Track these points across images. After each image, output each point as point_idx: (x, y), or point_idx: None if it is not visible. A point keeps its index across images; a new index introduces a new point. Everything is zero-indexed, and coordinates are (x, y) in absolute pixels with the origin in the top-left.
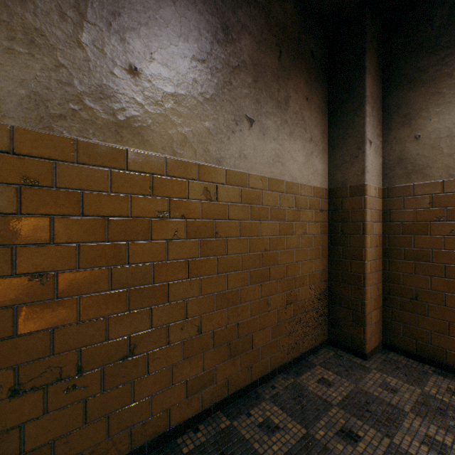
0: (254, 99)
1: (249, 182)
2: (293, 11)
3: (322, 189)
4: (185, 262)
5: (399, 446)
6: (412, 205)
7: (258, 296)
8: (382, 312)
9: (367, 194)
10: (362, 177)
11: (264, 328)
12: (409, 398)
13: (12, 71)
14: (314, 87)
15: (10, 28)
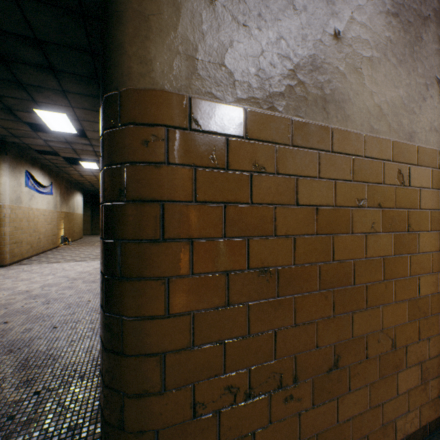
0: None
1: (439, 161)
2: None
3: None
4: (380, 261)
5: None
6: None
7: None
8: None
9: None
10: None
11: None
12: None
13: (245, 49)
14: None
15: (243, 3)
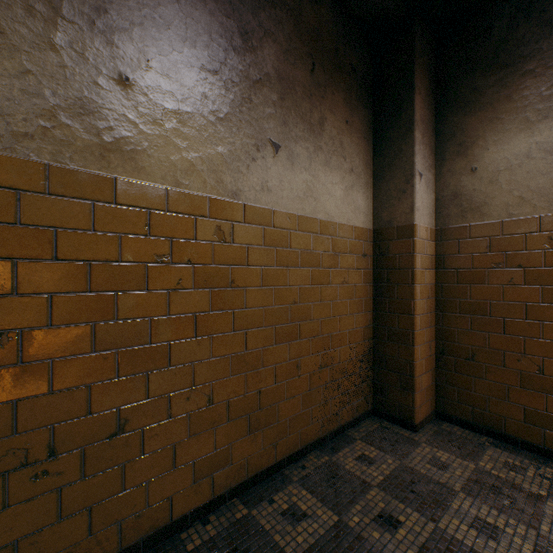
0: (281, 120)
1: (274, 220)
2: (330, 16)
3: (365, 230)
4: (192, 317)
5: (445, 532)
6: (468, 250)
7: (285, 357)
8: (434, 375)
9: (417, 236)
10: (411, 216)
11: (293, 396)
12: (461, 475)
13: None
14: (355, 108)
15: None
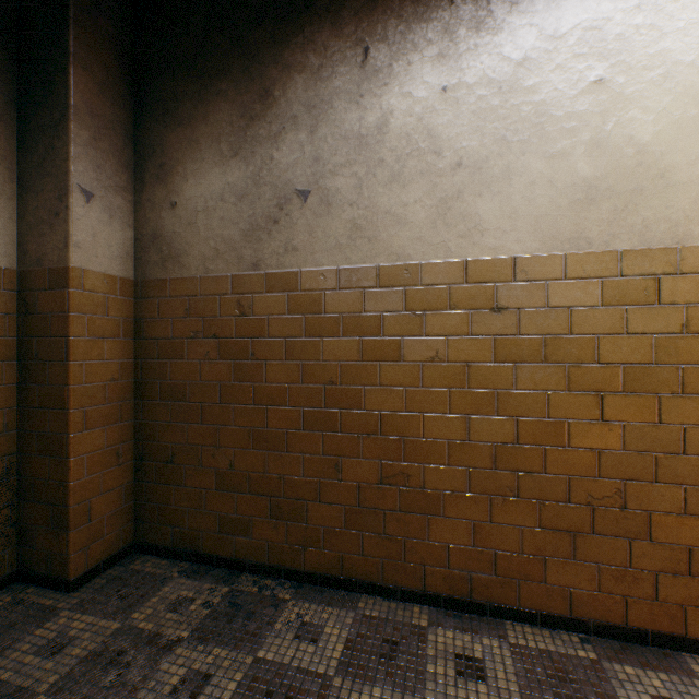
0: None
1: None
2: None
3: None
4: None
5: None
6: (169, 312)
7: None
8: (135, 491)
9: (77, 286)
10: (66, 254)
11: None
12: (80, 653)
13: None
14: None
15: None
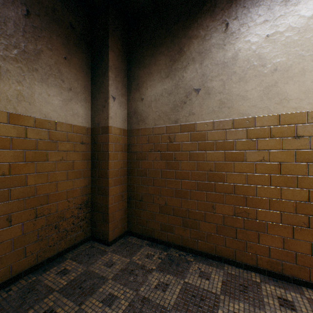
0: None
1: None
2: None
3: (84, 127)
4: None
5: (83, 310)
6: (140, 142)
7: None
8: (127, 211)
9: (111, 133)
10: (108, 121)
11: (3, 241)
12: (118, 268)
13: None
14: (74, 51)
15: None
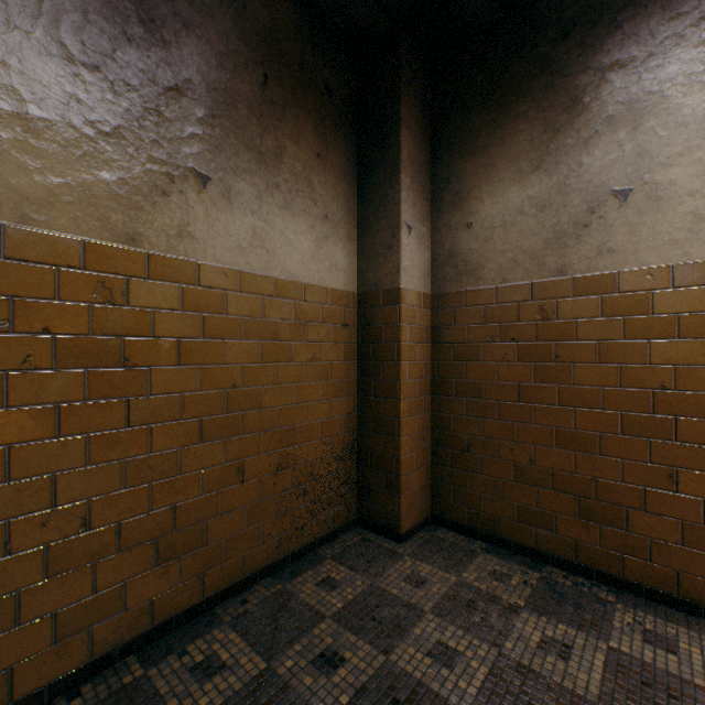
0: (212, 144)
1: (201, 277)
2: (292, 16)
3: (347, 293)
4: (53, 409)
5: (395, 665)
6: (464, 320)
7: (219, 459)
8: (431, 472)
9: (404, 302)
10: (398, 277)
11: (233, 509)
12: (438, 591)
13: None
14: (332, 139)
15: None
